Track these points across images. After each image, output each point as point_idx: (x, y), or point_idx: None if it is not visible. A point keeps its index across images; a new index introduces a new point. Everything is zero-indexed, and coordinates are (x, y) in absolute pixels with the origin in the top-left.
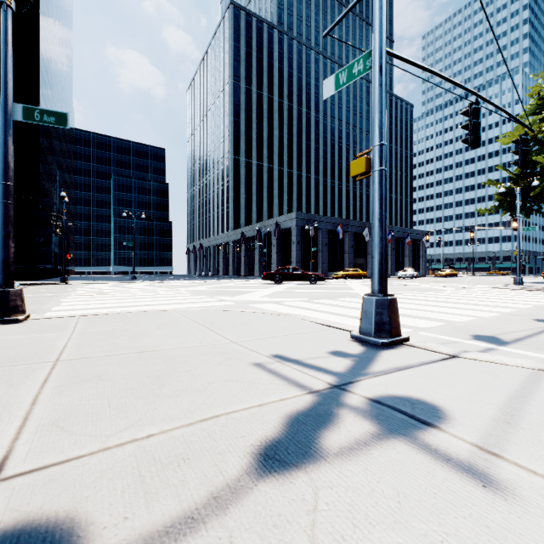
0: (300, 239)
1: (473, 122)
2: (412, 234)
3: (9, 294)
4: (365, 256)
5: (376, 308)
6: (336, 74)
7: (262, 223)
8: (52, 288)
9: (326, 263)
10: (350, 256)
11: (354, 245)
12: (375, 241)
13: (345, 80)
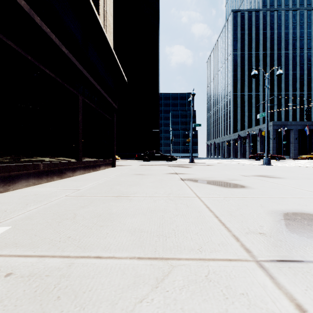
0: (275, 136)
1: (307, 114)
2: None
3: (193, 158)
4: None
5: (265, 159)
6: (259, 114)
7: (250, 128)
8: None
9: (296, 150)
10: None
11: None
12: (265, 148)
13: (261, 116)
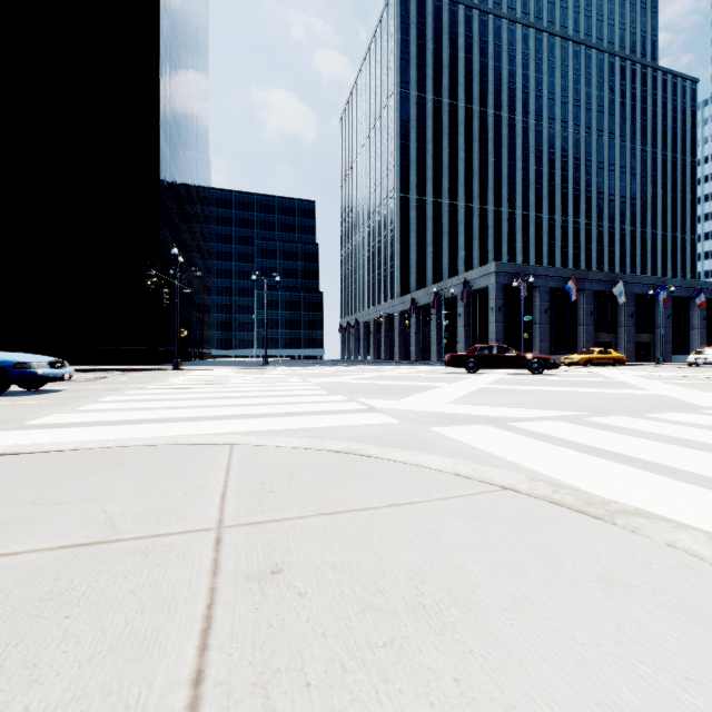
0: (502, 304)
1: None
2: (706, 290)
3: None
4: (614, 329)
5: None
6: None
7: (441, 283)
8: (149, 376)
9: (546, 340)
10: (588, 329)
11: (594, 311)
12: None
13: None
